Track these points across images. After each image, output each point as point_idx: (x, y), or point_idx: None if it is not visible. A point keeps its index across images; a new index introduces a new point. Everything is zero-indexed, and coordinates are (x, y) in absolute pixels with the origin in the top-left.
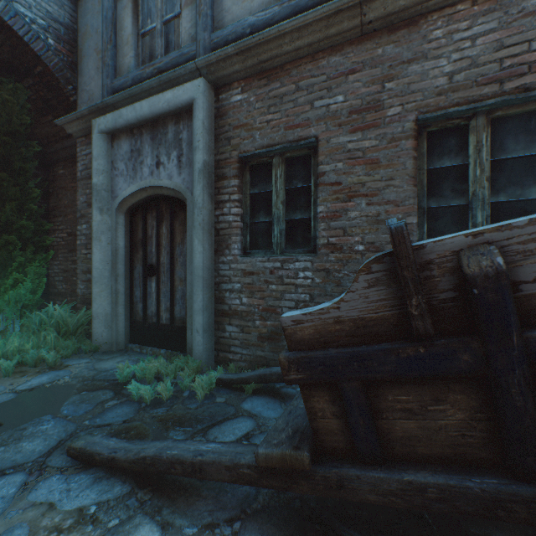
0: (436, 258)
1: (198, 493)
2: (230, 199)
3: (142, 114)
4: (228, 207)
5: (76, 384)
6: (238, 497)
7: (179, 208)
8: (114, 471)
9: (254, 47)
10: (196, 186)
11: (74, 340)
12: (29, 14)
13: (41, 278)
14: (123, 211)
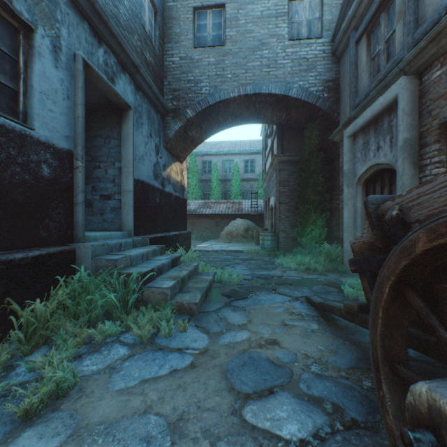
0: (384, 212)
1: (341, 329)
2: (430, 162)
3: (366, 118)
4: (428, 169)
5: (324, 282)
6: (356, 338)
7: (394, 176)
8: (316, 309)
9: (443, 29)
10: (397, 159)
11: (333, 263)
12: (315, 89)
13: (323, 228)
14: (360, 184)
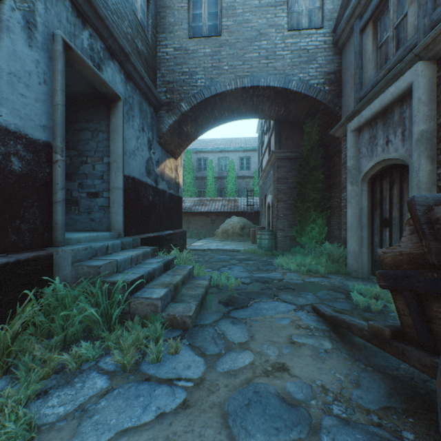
0: (440, 216)
1: (358, 349)
2: None
3: (374, 110)
4: None
5: (328, 286)
6: (380, 362)
7: (406, 172)
8: (325, 321)
9: None
10: (412, 154)
11: (336, 265)
12: (315, 82)
13: (323, 227)
14: (365, 181)
